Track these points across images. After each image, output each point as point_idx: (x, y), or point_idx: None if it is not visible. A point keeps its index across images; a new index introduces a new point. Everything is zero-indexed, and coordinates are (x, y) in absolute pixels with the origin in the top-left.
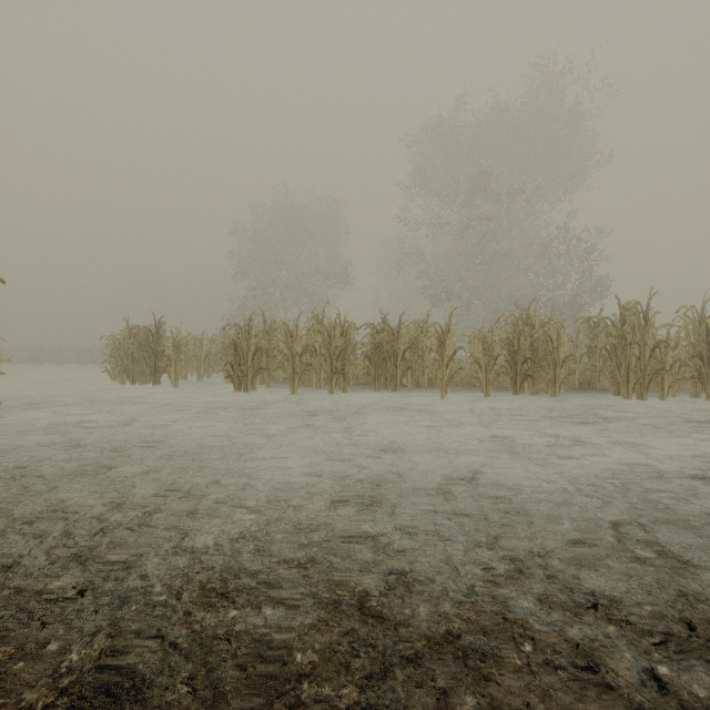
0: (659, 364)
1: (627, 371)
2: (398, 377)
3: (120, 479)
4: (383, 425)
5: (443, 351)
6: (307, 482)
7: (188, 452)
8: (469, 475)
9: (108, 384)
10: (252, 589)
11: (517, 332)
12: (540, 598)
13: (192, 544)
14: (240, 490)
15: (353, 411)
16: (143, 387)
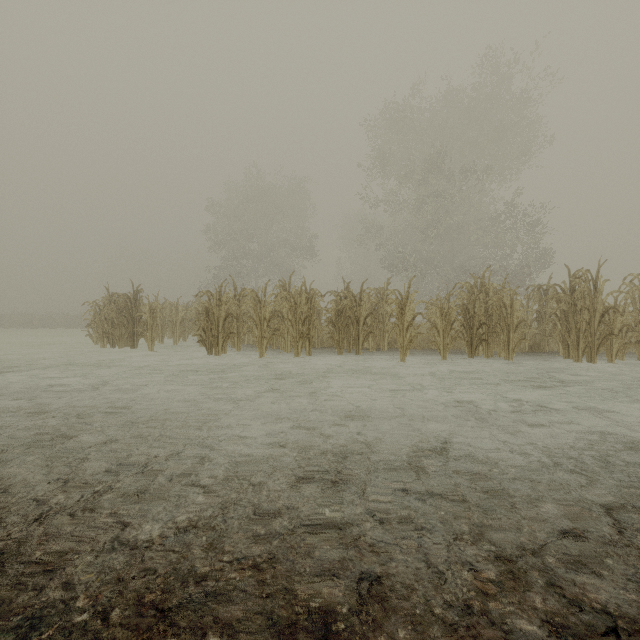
0: (608, 329)
1: (577, 335)
2: (360, 341)
3: (75, 450)
4: (347, 389)
5: (403, 316)
6: (270, 453)
7: (151, 418)
8: (437, 445)
9: (90, 347)
10: (195, 603)
11: (472, 298)
12: (543, 617)
13: (135, 535)
14: (198, 464)
15: (318, 374)
16: (122, 350)
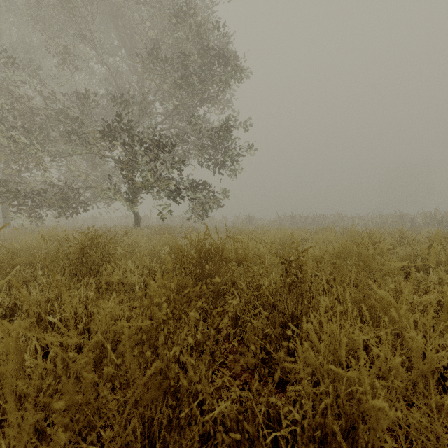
0: None
1: None
2: None
3: None
4: None
5: None
6: None
7: None
8: None
9: None
10: None
11: None
12: None
13: None
14: None
15: None
16: None
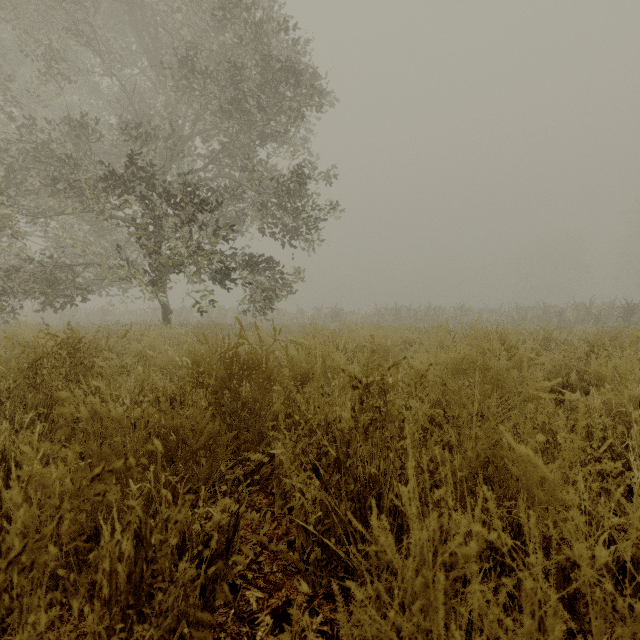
0: None
1: None
2: None
3: None
4: None
5: None
6: None
7: None
8: None
9: None
10: None
11: None
12: None
13: None
14: None
15: None
16: None
